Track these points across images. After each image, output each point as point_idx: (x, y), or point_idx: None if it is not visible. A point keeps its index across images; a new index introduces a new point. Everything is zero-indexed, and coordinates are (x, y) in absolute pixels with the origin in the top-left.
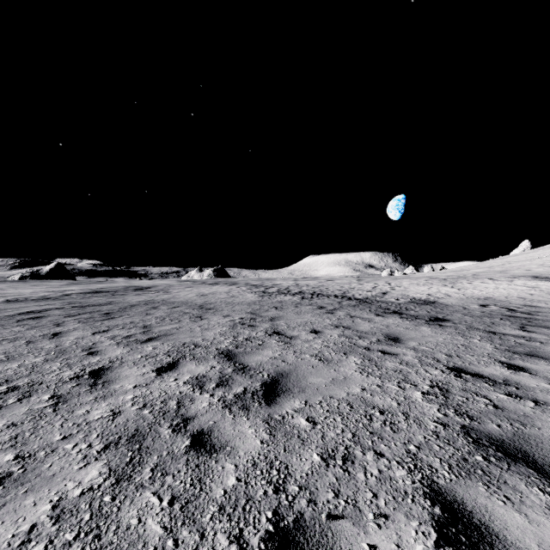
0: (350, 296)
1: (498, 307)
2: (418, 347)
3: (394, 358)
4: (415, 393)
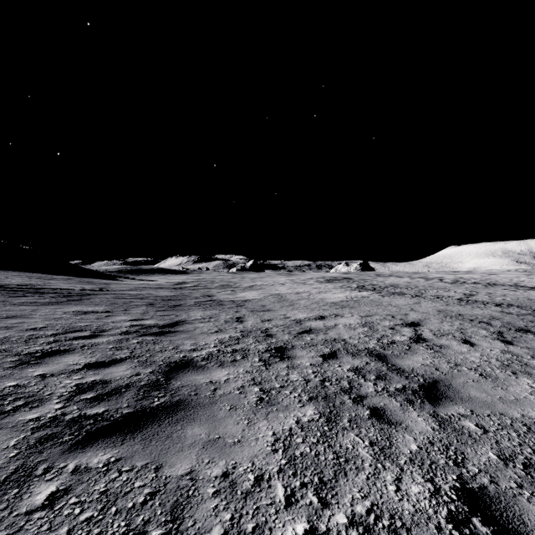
0: (522, 285)
1: None
2: None
3: None
4: None
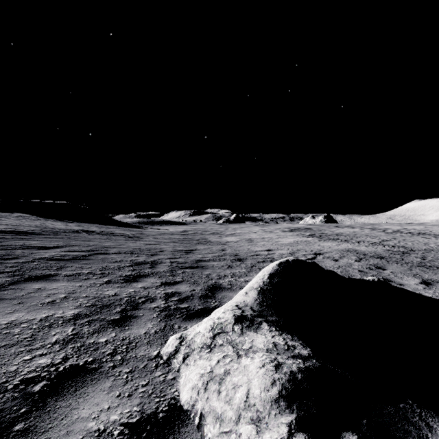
0: None
1: None
2: None
3: None
4: None
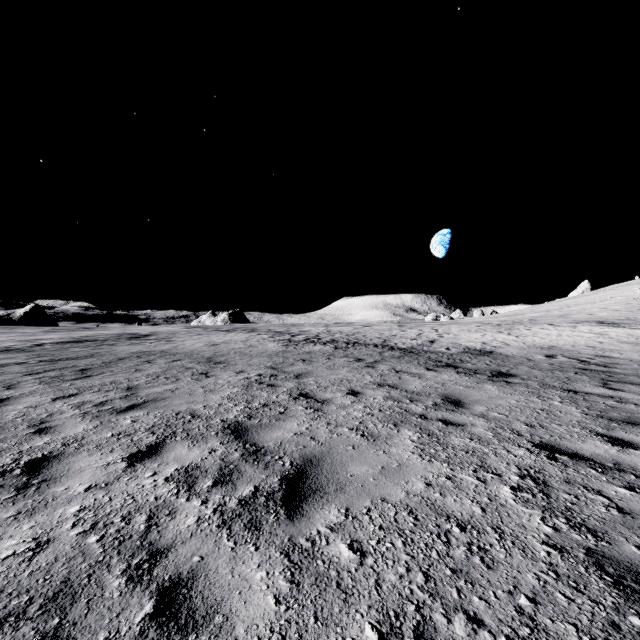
0: (392, 345)
1: (567, 358)
2: (487, 414)
3: (460, 431)
4: (502, 488)
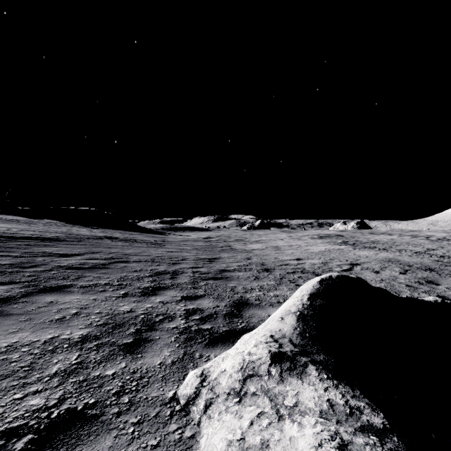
0: None
1: None
2: None
3: None
4: None
